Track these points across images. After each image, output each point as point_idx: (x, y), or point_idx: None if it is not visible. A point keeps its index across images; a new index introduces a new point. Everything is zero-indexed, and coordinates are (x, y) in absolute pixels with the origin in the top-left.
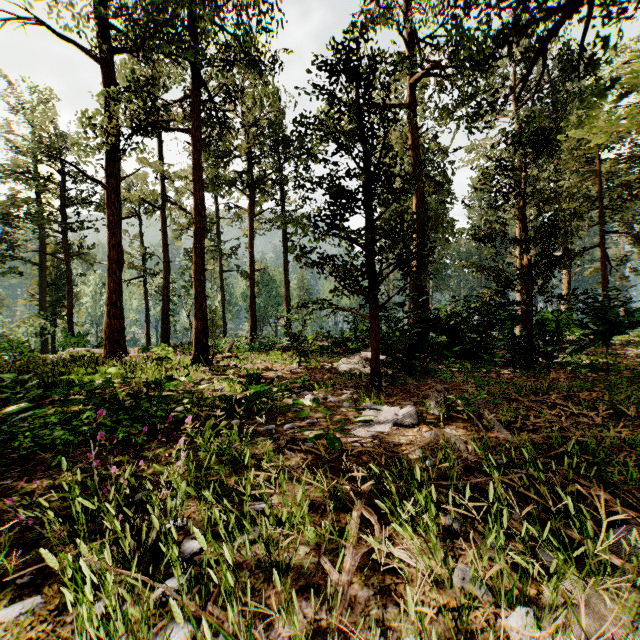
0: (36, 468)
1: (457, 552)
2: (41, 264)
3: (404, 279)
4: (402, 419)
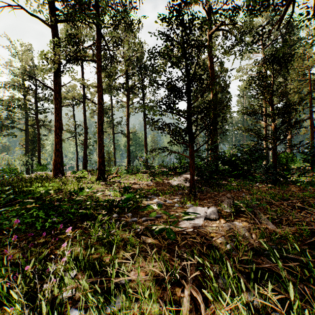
0: None
1: None
2: (26, 130)
3: (209, 135)
4: (209, 215)
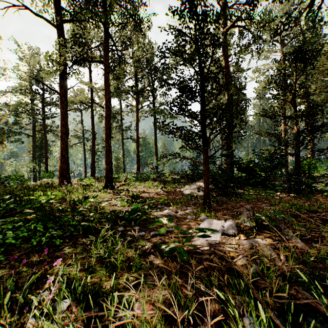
0: None
1: None
2: (33, 136)
3: (225, 140)
4: (227, 230)
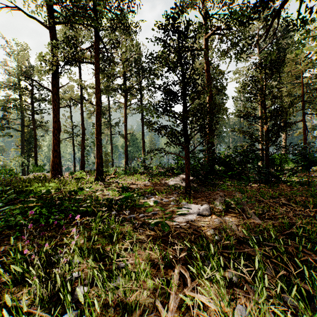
0: (4, 239)
1: (236, 296)
2: (22, 131)
3: (203, 137)
4: (202, 212)
